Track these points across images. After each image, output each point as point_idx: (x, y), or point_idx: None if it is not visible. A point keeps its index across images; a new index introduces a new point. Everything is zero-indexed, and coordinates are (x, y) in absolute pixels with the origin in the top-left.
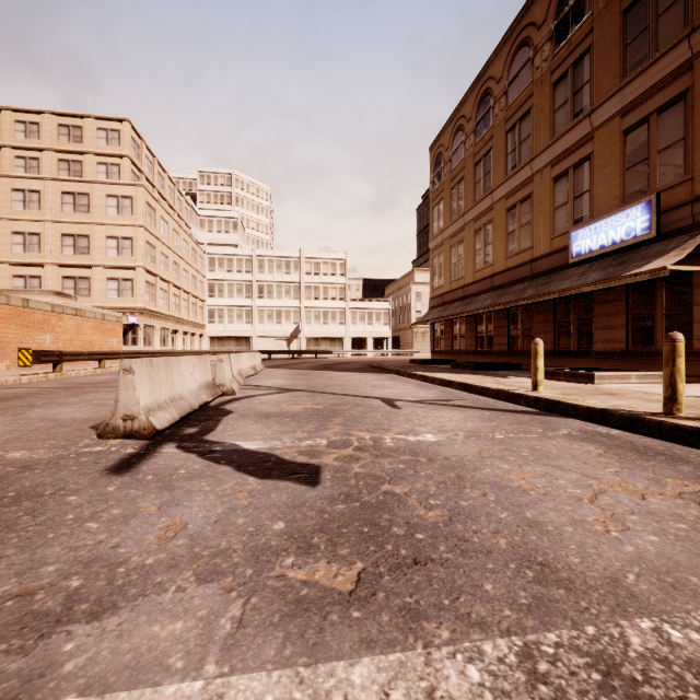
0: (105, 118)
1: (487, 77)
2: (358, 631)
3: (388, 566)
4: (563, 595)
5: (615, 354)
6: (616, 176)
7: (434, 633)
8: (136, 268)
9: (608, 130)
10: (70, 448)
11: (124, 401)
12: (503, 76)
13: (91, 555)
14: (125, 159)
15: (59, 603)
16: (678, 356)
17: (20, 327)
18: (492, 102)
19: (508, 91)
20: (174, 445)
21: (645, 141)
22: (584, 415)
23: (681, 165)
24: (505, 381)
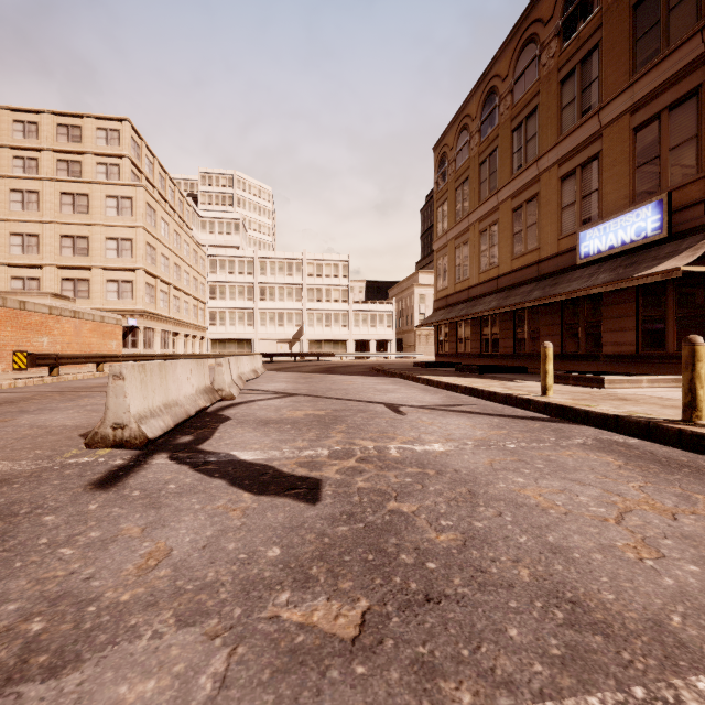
0: (105, 118)
1: (492, 75)
2: (362, 694)
3: (397, 603)
4: (601, 643)
5: (624, 358)
6: (625, 175)
7: (453, 697)
8: (136, 270)
9: (617, 128)
10: (55, 459)
11: (113, 409)
12: (509, 73)
13: (59, 589)
14: (125, 159)
15: (14, 653)
16: (698, 360)
17: (16, 330)
18: (498, 100)
19: (513, 89)
20: (166, 456)
21: (656, 139)
22: (597, 421)
23: (694, 163)
24: (513, 385)
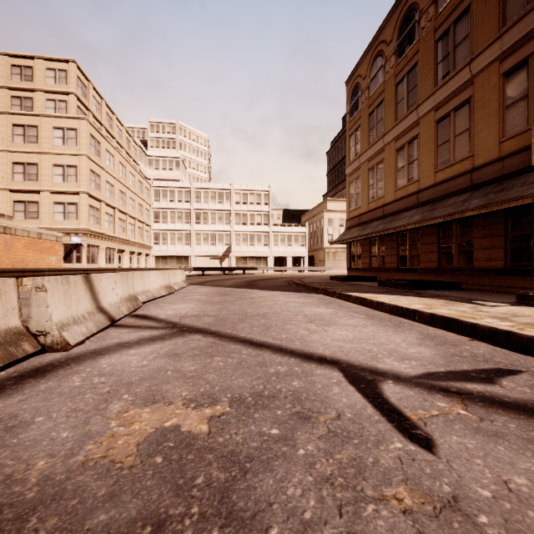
0: (53, 59)
1: None
2: None
3: None
4: None
5: None
6: None
7: None
8: (80, 193)
9: None
10: None
11: None
12: None
13: None
14: (71, 96)
15: None
16: None
17: None
18: (418, 15)
19: None
20: None
21: None
22: None
23: None
24: (496, 311)
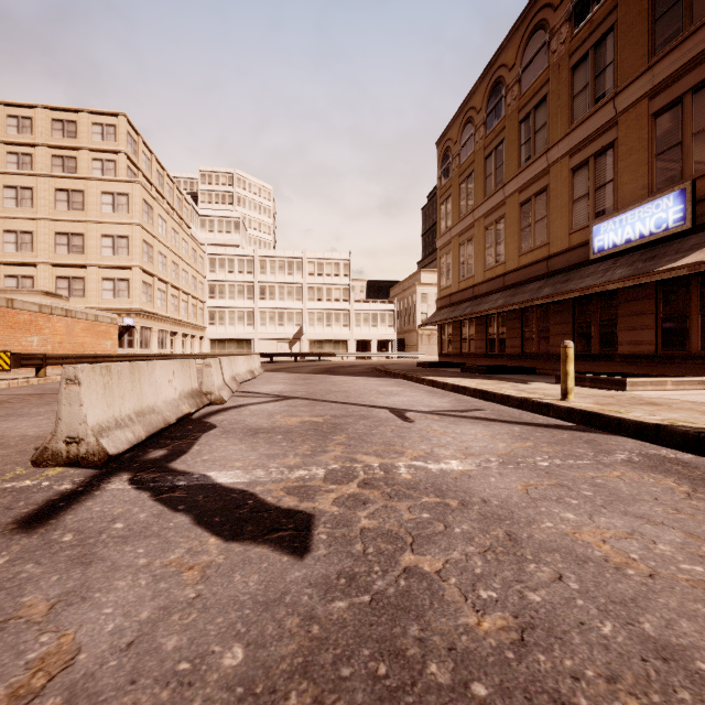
0: (100, 113)
1: (498, 65)
2: None
3: None
4: None
5: (642, 358)
6: (643, 164)
7: None
8: (132, 268)
9: (635, 114)
10: None
11: (67, 420)
12: (516, 62)
13: None
14: (121, 155)
15: None
16: None
17: (3, 329)
18: (504, 91)
19: (521, 78)
20: (126, 477)
21: (678, 124)
22: (632, 430)
23: None
24: (525, 387)
